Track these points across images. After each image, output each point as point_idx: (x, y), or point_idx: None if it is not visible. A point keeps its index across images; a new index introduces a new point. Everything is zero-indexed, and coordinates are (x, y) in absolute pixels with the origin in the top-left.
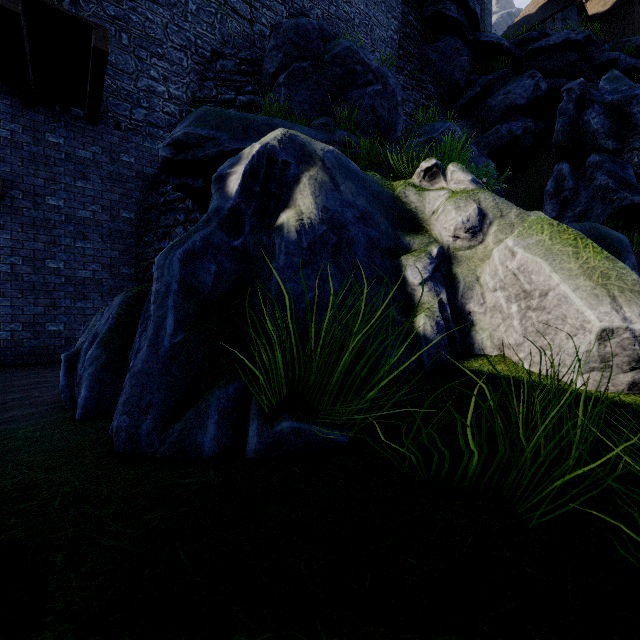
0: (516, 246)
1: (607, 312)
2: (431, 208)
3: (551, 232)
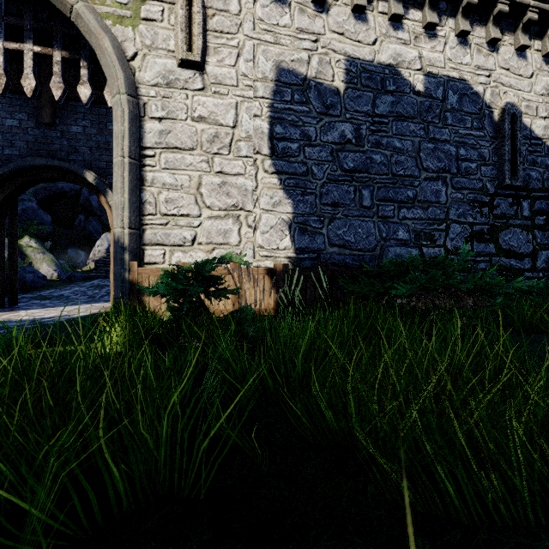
0: (45, 263)
1: (53, 272)
2: (29, 251)
3: (50, 261)
